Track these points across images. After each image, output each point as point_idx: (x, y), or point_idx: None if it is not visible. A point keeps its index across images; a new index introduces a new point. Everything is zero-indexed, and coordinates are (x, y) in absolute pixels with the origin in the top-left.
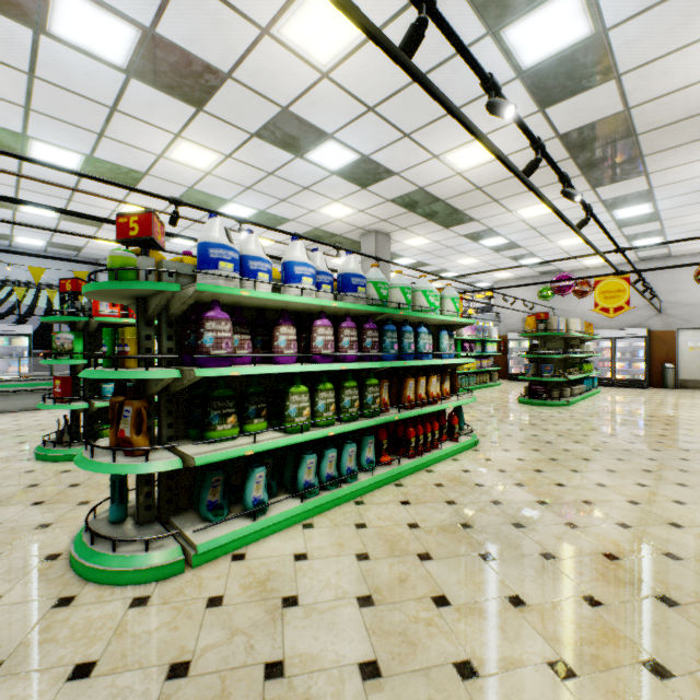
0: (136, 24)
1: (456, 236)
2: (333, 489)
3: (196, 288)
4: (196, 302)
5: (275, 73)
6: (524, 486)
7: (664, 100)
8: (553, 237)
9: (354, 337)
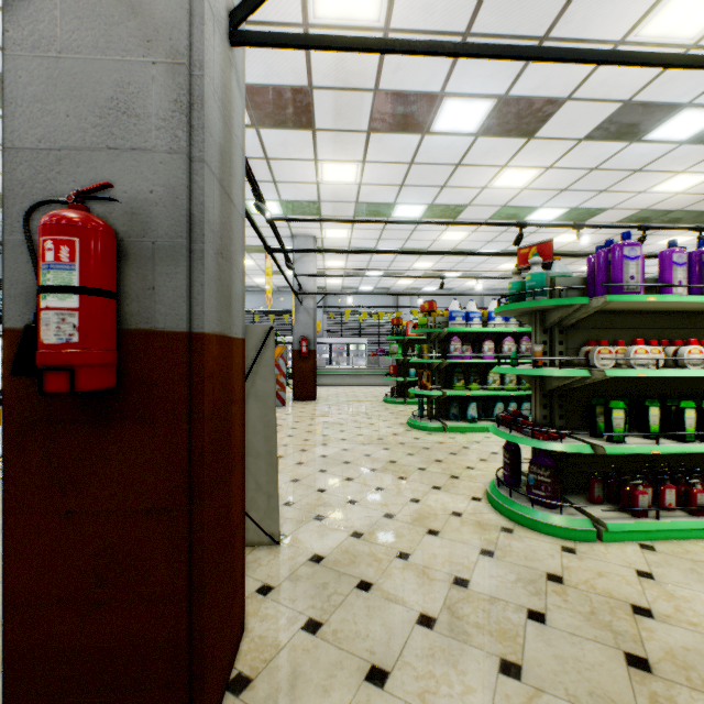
0: (425, 205)
1: None
2: None
3: (447, 330)
4: (448, 332)
5: (493, 197)
6: None
7: None
8: None
9: (529, 345)
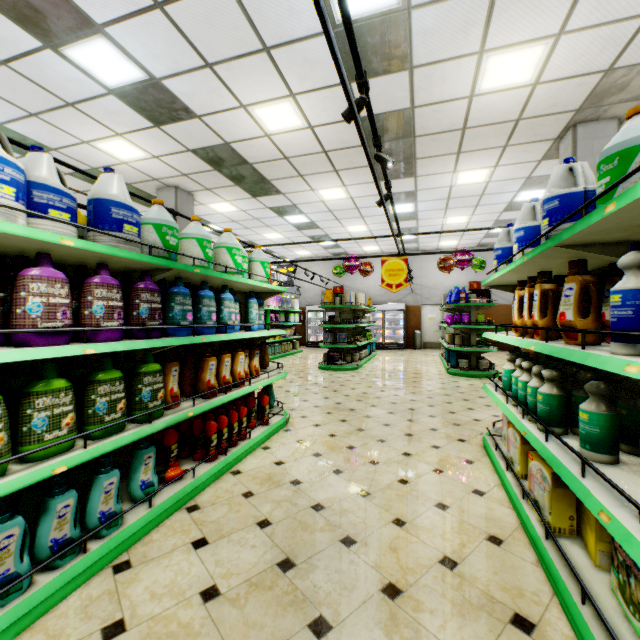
0: None
1: (263, 208)
2: (67, 562)
3: None
4: None
5: None
6: (342, 472)
7: (438, 107)
8: (345, 223)
9: (116, 301)
